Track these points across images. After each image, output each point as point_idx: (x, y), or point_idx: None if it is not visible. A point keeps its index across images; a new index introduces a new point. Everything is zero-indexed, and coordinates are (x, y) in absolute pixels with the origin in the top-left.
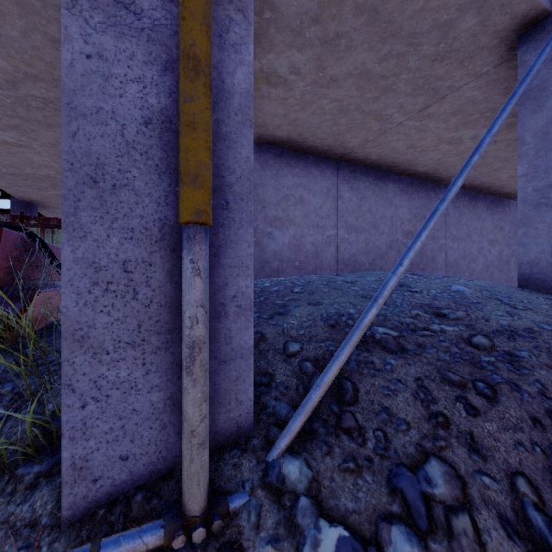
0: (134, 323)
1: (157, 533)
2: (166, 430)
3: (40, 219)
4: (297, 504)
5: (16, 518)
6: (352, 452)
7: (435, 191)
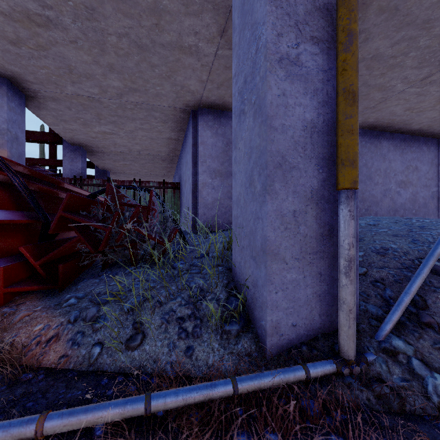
0: (298, 247)
1: (332, 365)
2: (313, 312)
3: (119, 181)
4: (412, 363)
5: (237, 351)
6: (438, 338)
7: (427, 145)
